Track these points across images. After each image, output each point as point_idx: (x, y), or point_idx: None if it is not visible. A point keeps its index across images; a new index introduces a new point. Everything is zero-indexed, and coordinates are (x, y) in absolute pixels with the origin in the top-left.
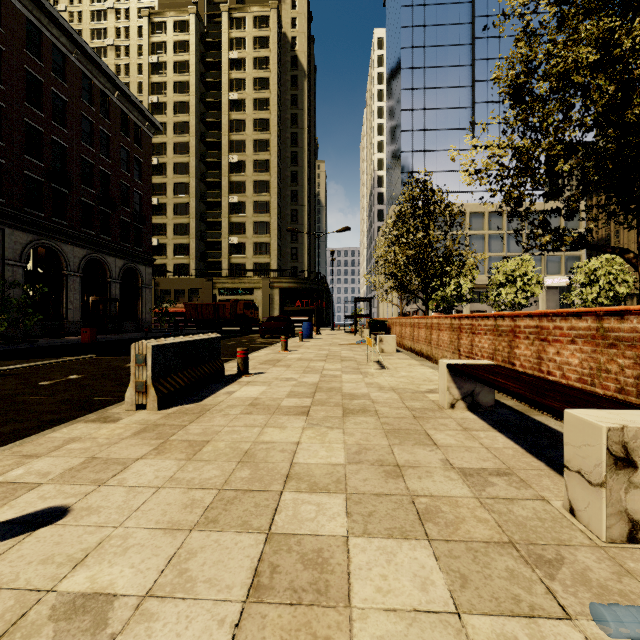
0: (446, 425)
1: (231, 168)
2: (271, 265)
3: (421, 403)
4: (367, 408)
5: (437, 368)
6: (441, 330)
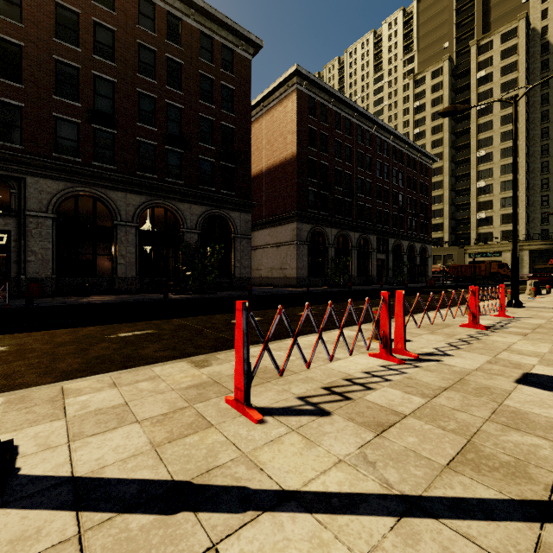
0: None
1: (478, 161)
2: (519, 231)
3: None
4: None
5: None
6: None
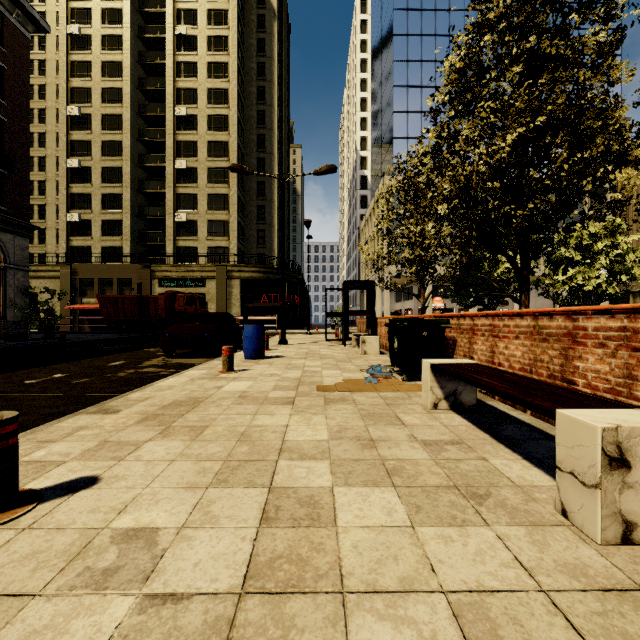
0: None
1: (178, 124)
2: (230, 249)
3: None
4: None
5: None
6: None
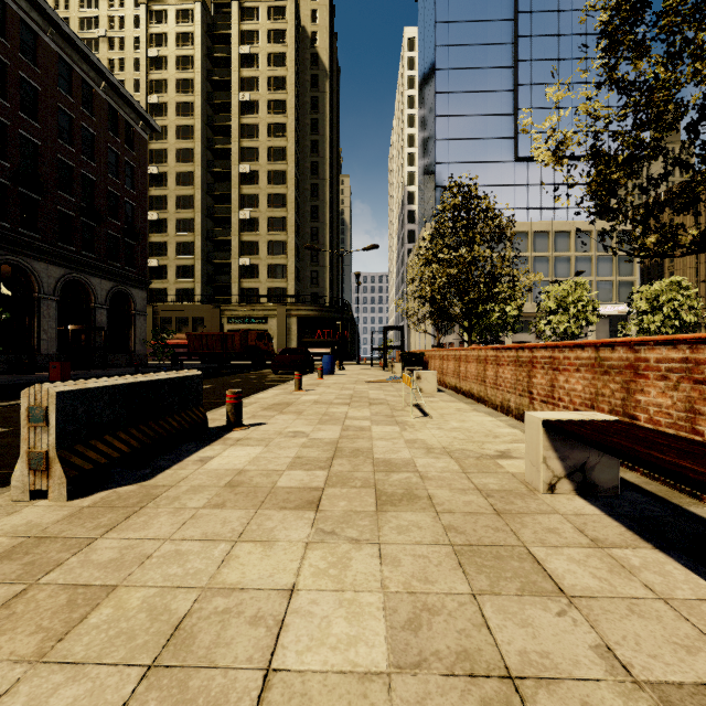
0: (557, 532)
1: (242, 179)
2: (288, 290)
3: (497, 479)
4: (414, 491)
5: (496, 415)
6: (501, 365)
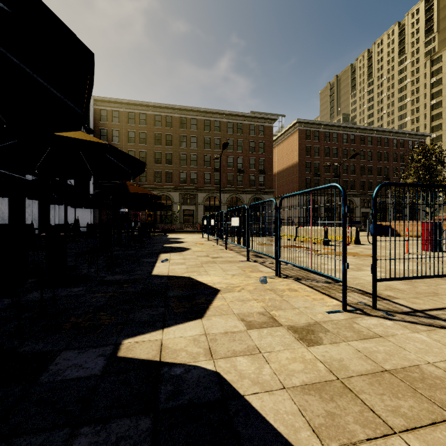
0: None
1: None
2: None
3: None
4: None
5: None
6: None
